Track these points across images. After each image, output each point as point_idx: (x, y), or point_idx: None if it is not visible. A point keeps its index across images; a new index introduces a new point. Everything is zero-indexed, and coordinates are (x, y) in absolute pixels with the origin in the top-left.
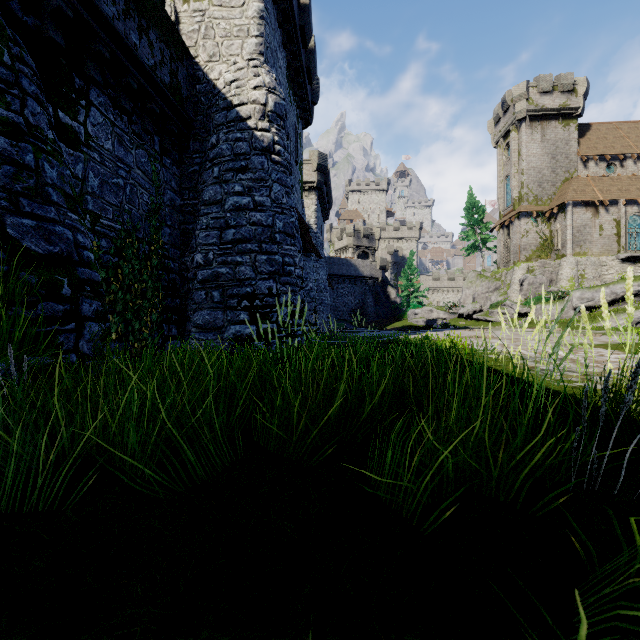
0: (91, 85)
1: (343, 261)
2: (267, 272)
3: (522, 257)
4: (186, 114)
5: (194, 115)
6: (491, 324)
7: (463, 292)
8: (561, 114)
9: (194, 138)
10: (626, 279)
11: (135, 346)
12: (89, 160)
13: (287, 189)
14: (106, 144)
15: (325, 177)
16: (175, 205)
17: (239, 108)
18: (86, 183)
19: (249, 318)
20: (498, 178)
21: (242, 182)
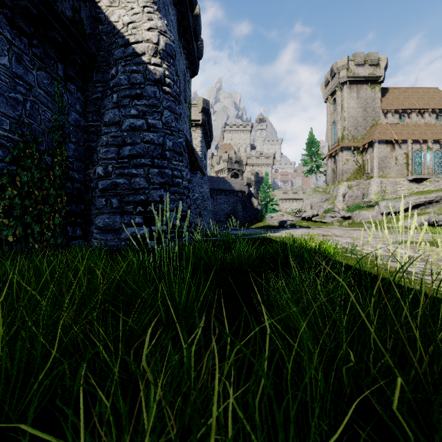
0: None
1: (221, 179)
2: (158, 183)
3: (344, 178)
4: (89, 48)
5: (97, 50)
6: (325, 224)
7: (304, 202)
8: (370, 80)
9: (97, 70)
10: (416, 193)
11: (36, 247)
12: None
13: (176, 115)
14: (2, 59)
15: (208, 117)
16: (80, 125)
17: (135, 45)
18: None
19: (143, 221)
20: (327, 123)
21: (137, 107)
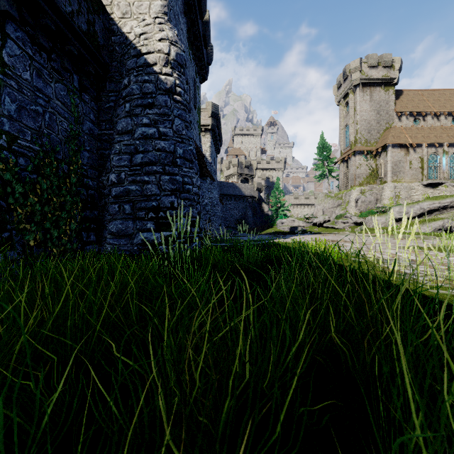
0: (7, 19)
1: (230, 184)
2: (170, 189)
3: (357, 183)
4: (102, 59)
5: (110, 61)
6: (336, 230)
7: (315, 207)
8: (383, 82)
9: (110, 80)
10: (430, 198)
11: (54, 251)
12: (5, 86)
13: (186, 123)
14: (24, 74)
15: (217, 122)
16: (93, 134)
17: (147, 56)
18: (2, 106)
19: (155, 227)
20: (340, 127)
21: (149, 116)
